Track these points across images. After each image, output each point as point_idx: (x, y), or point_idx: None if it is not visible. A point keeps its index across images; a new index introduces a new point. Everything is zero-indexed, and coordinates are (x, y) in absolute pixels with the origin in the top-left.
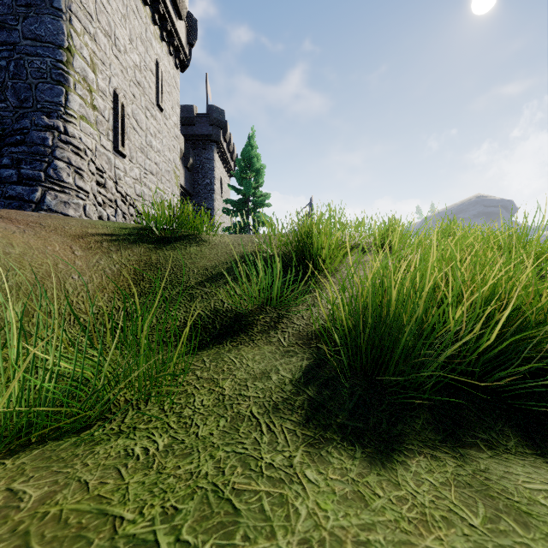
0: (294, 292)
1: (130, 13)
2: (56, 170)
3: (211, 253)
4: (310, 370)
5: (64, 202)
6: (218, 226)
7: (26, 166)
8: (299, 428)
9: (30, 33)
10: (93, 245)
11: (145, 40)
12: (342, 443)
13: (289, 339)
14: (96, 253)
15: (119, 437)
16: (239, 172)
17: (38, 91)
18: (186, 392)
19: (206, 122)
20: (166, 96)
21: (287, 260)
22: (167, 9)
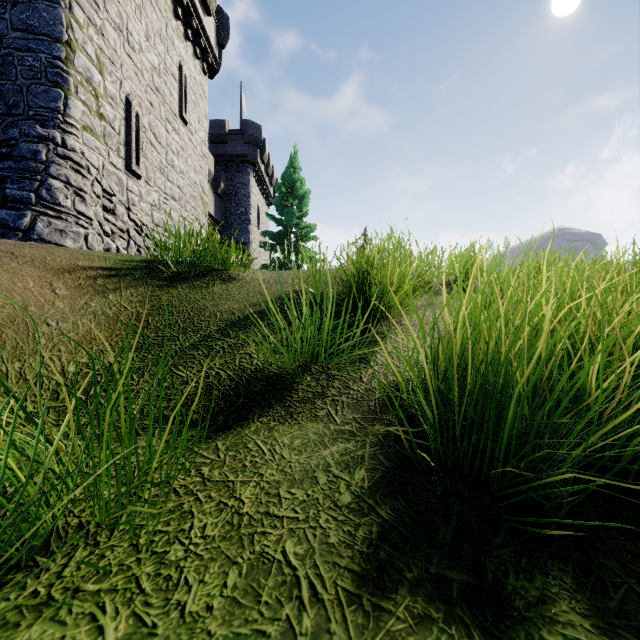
0: (349, 344)
1: (147, 4)
2: (50, 191)
3: (241, 292)
4: (376, 464)
5: (60, 230)
6: (250, 259)
7: (12, 185)
8: (366, 590)
9: (20, 23)
10: (83, 281)
11: (166, 38)
12: (447, 630)
13: (343, 412)
14: (86, 292)
15: (39, 615)
16: (279, 199)
17: (30, 94)
18: (180, 508)
19: (240, 140)
20: (191, 106)
21: (338, 302)
22: (192, 2)
